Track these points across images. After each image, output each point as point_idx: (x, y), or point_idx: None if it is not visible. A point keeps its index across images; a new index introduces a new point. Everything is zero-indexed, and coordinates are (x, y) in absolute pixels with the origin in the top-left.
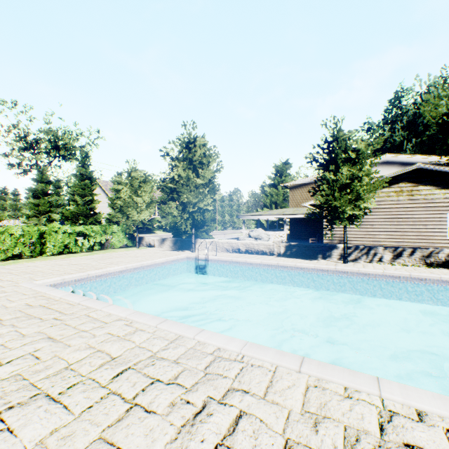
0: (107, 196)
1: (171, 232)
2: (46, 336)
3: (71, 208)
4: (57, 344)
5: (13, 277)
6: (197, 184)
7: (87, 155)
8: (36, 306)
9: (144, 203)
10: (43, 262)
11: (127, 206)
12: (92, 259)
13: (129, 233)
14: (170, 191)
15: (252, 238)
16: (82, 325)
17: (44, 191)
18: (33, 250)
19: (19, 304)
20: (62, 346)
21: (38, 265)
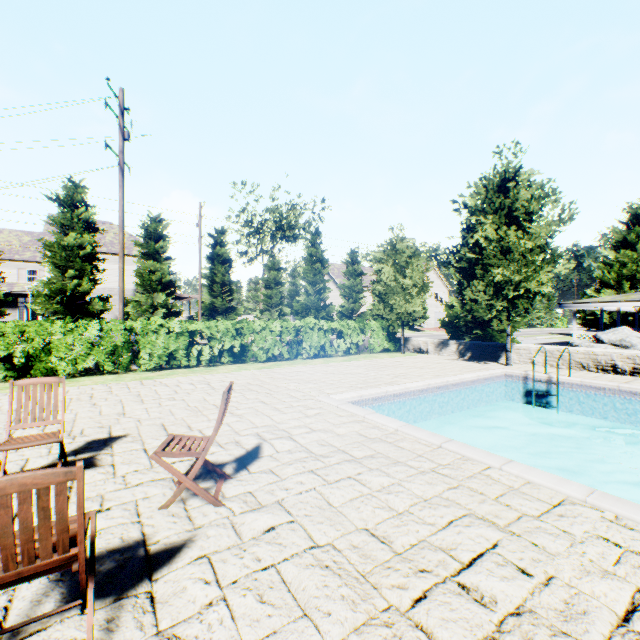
0: (334, 283)
1: (420, 331)
2: (466, 510)
3: (300, 299)
4: (513, 540)
5: (297, 386)
6: (525, 249)
7: (317, 231)
8: (377, 440)
9: (413, 288)
10: (306, 366)
11: (387, 293)
12: (362, 368)
13: (389, 332)
14: (467, 265)
15: (609, 346)
16: (504, 498)
17: (275, 280)
18: (290, 350)
19: (350, 432)
20: (530, 547)
21: (306, 371)
